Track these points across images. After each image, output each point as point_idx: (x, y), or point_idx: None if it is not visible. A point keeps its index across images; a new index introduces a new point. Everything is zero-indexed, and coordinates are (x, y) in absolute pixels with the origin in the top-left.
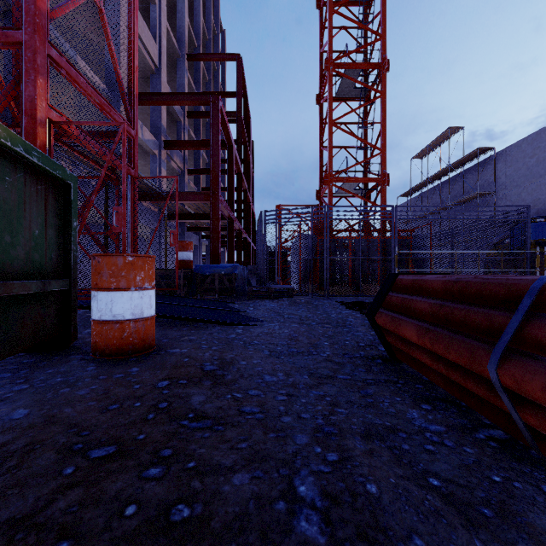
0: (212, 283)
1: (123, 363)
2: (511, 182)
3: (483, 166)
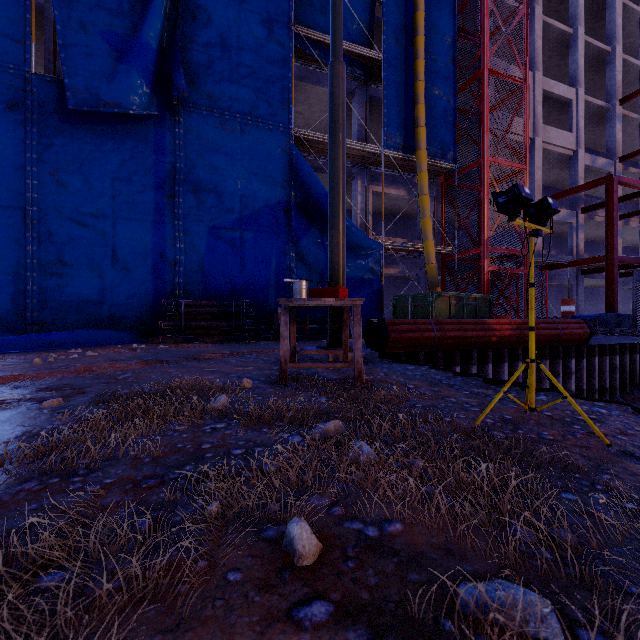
0: None
1: None
2: None
3: None
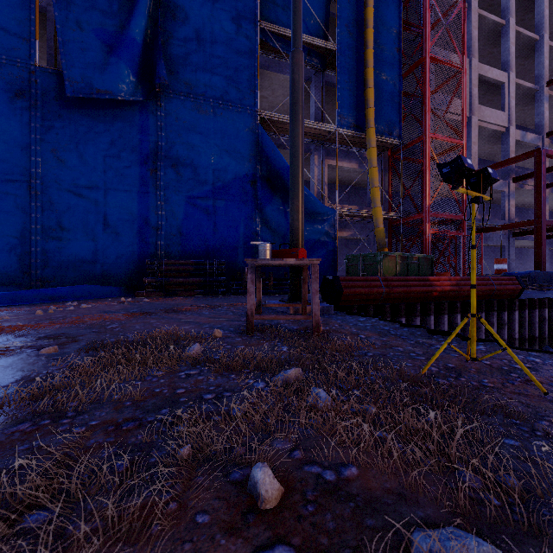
0: None
1: None
2: None
3: None
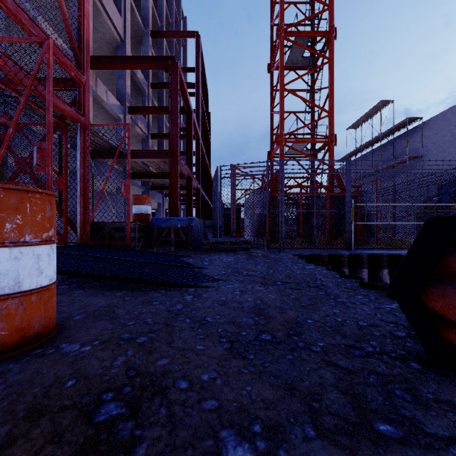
0: (168, 236)
1: None
2: (437, 148)
3: (411, 134)
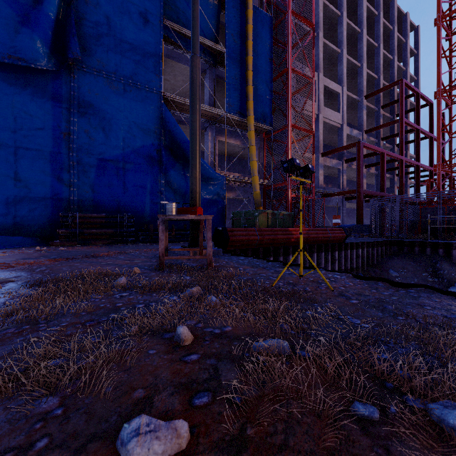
0: None
1: None
2: None
3: None
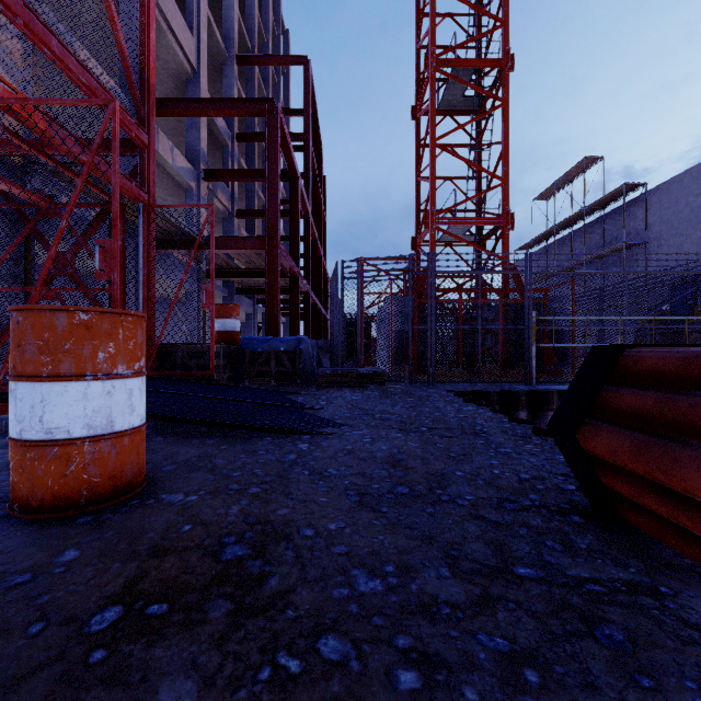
0: (266, 364)
1: (56, 533)
2: (669, 230)
3: (630, 209)
